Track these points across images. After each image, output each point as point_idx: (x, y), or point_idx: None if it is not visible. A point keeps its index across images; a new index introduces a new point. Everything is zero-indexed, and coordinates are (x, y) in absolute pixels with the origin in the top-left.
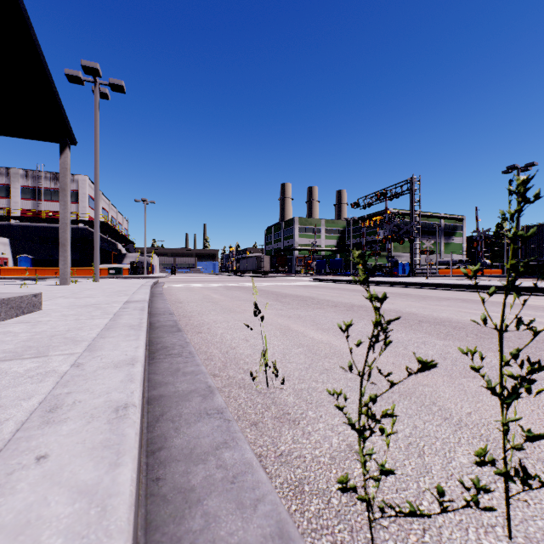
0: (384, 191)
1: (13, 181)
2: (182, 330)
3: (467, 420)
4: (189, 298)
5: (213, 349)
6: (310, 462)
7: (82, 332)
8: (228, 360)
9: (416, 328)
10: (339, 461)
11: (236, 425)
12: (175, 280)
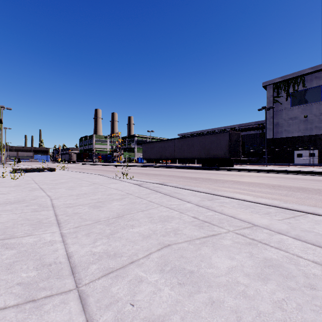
0: (112, 135)
1: None
2: None
3: None
4: None
5: None
6: None
7: (29, 166)
8: None
9: None
10: None
11: None
12: None
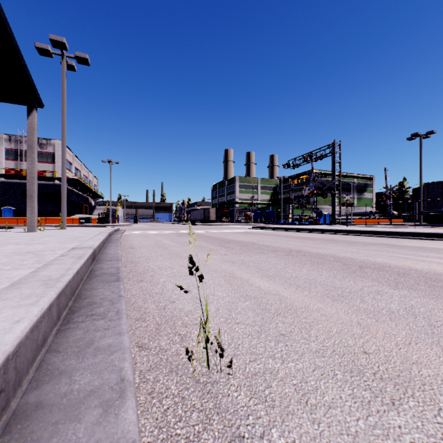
0: (310, 154)
1: None
2: (121, 279)
3: None
4: (142, 244)
5: (150, 304)
6: None
7: None
8: (163, 320)
9: (360, 274)
10: None
11: None
12: (135, 228)
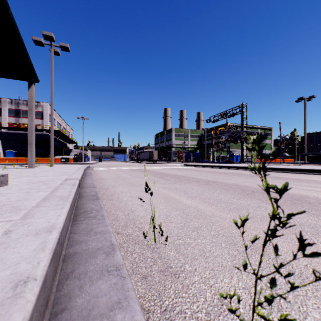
0: (225, 112)
1: (3, 106)
2: (99, 198)
3: (306, 272)
4: (108, 176)
5: (119, 212)
6: (190, 319)
7: (26, 202)
8: (128, 221)
9: (251, 196)
10: (214, 317)
11: (129, 282)
12: (100, 165)
